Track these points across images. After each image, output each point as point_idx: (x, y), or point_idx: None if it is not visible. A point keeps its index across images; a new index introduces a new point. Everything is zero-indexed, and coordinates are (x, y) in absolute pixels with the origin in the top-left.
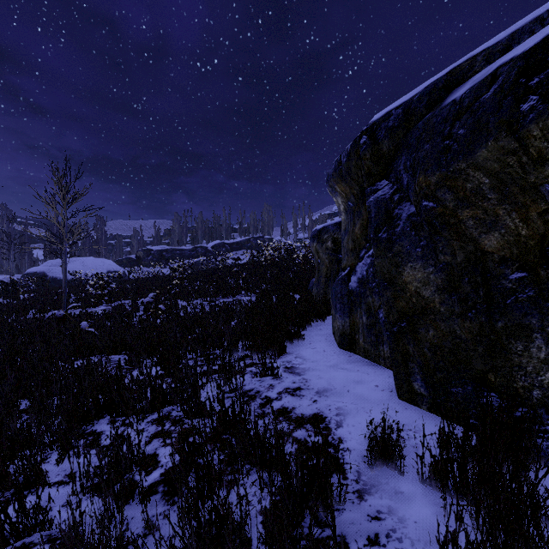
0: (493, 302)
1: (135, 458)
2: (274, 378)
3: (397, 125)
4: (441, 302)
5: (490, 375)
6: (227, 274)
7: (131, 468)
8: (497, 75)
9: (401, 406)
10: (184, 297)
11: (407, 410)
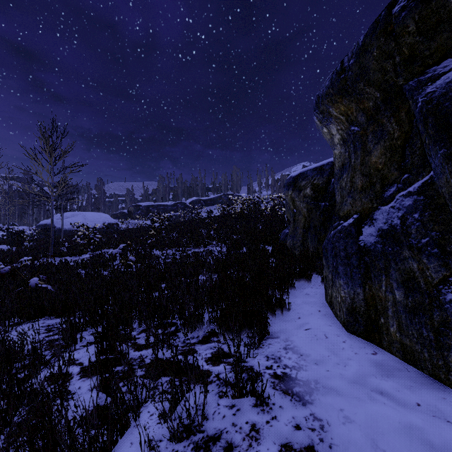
0: None
1: None
2: (258, 405)
3: None
4: None
5: None
6: (200, 225)
7: None
8: None
9: None
10: (159, 246)
11: None
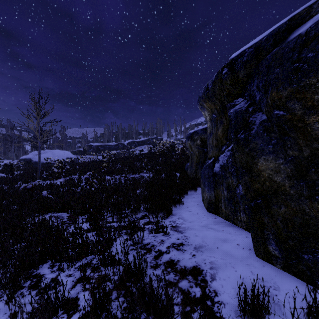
0: None
1: (60, 303)
2: (164, 235)
3: (250, 59)
4: (291, 186)
5: None
6: (135, 159)
7: (57, 311)
8: None
9: (259, 263)
10: (109, 174)
11: (265, 267)
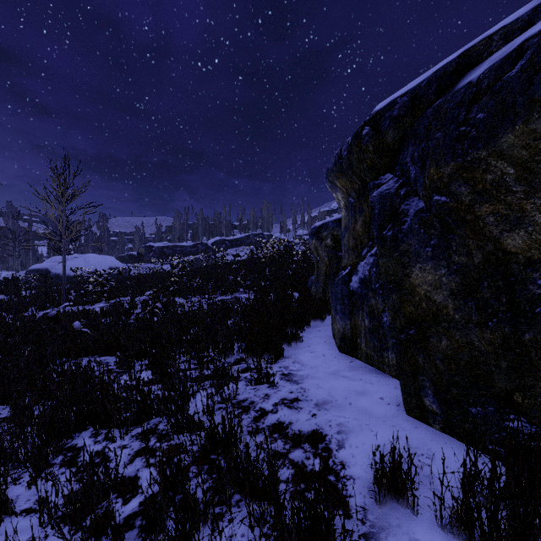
0: (519, 310)
1: (112, 483)
2: (270, 387)
3: (403, 114)
4: (455, 308)
5: (516, 395)
6: (226, 270)
7: (108, 495)
8: (523, 50)
9: (409, 423)
10: (183, 294)
11: (418, 429)
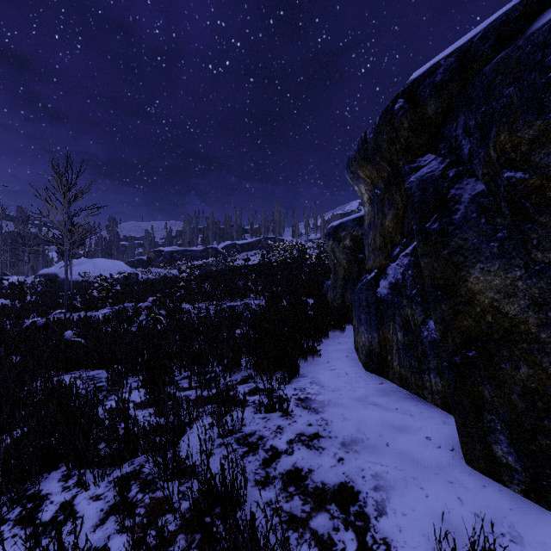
0: None
1: None
2: (284, 416)
3: (448, 79)
4: (540, 324)
5: None
6: (236, 275)
7: None
8: None
9: (473, 480)
10: (190, 300)
11: (487, 490)
